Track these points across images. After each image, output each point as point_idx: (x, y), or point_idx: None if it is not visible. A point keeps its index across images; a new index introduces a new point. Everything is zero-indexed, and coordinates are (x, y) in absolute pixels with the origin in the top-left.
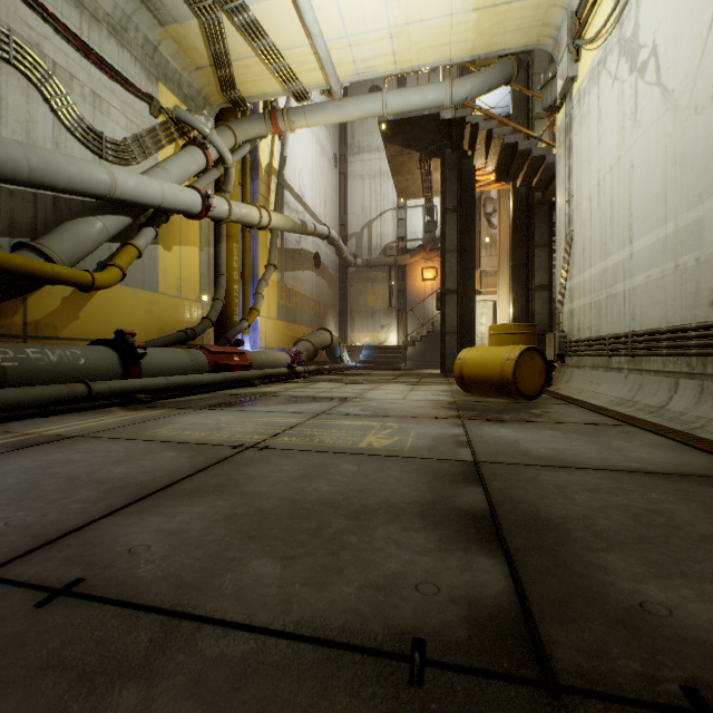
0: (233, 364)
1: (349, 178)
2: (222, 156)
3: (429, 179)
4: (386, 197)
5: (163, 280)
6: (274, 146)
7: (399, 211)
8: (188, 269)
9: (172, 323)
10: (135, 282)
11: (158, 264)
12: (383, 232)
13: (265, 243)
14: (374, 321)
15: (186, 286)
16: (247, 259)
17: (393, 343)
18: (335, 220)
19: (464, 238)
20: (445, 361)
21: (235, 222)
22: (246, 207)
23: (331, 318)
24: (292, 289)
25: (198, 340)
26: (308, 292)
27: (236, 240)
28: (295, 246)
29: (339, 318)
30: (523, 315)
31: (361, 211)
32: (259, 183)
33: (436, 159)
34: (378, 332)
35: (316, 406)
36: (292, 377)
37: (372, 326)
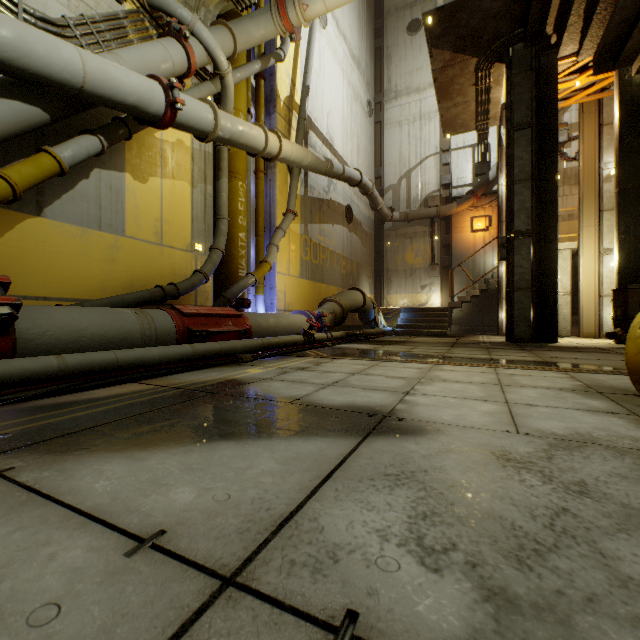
0: (216, 331)
1: (385, 127)
2: (211, 56)
3: (486, 100)
4: (426, 142)
5: (132, 219)
6: (296, 78)
7: (442, 154)
8: (174, 208)
9: (147, 277)
10: (84, 219)
11: (125, 198)
12: (424, 181)
13: (284, 188)
14: (413, 281)
15: (170, 231)
16: (261, 204)
17: (436, 305)
18: (370, 172)
19: (540, 162)
20: (512, 326)
21: (229, 142)
22: (244, 123)
23: (365, 278)
24: (318, 243)
25: (189, 299)
26: (337, 248)
27: (242, 177)
28: (323, 196)
29: (374, 278)
30: (637, 261)
31: (398, 160)
32: (275, 117)
33: (498, 65)
34: (417, 293)
35: (274, 465)
36: (307, 346)
37: (411, 287)
